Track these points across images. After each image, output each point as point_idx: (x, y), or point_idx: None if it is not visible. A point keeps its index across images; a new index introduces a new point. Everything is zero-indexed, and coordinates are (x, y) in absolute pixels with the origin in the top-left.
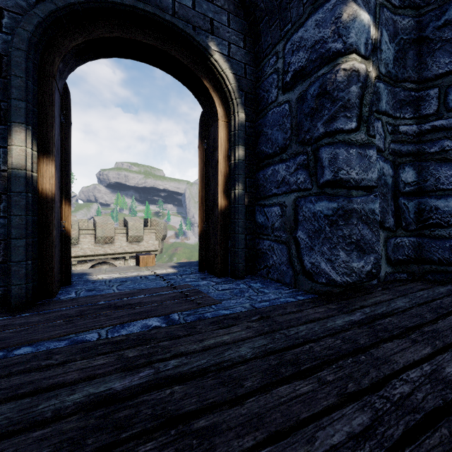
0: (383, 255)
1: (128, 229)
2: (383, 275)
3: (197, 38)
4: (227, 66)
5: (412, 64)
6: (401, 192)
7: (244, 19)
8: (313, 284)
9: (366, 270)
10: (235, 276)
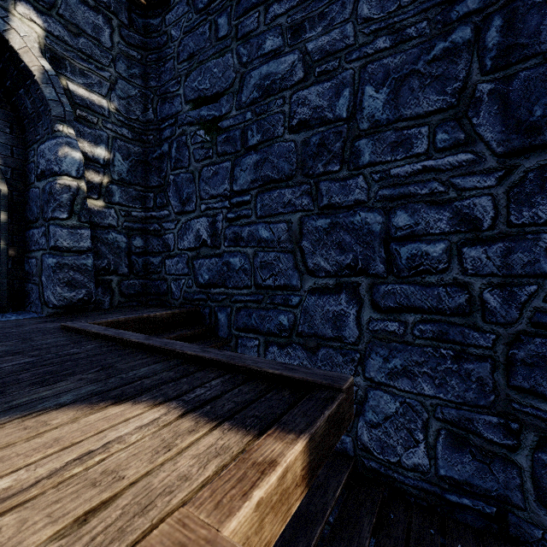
0: (117, 291)
1: None
2: (117, 303)
3: None
4: None
5: (141, 175)
6: (133, 252)
7: (11, 111)
8: (48, 309)
9: (78, 297)
10: None
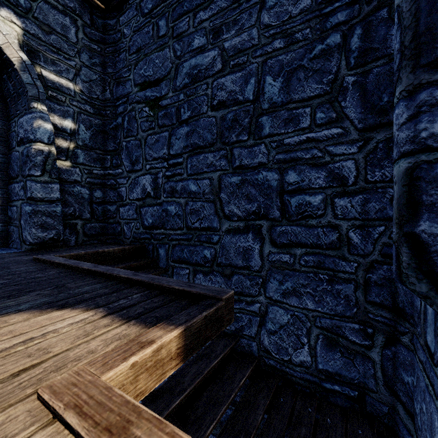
0: (81, 232)
1: None
2: (81, 241)
3: None
4: None
5: (100, 142)
6: (94, 202)
7: None
8: (26, 246)
9: (49, 237)
10: None
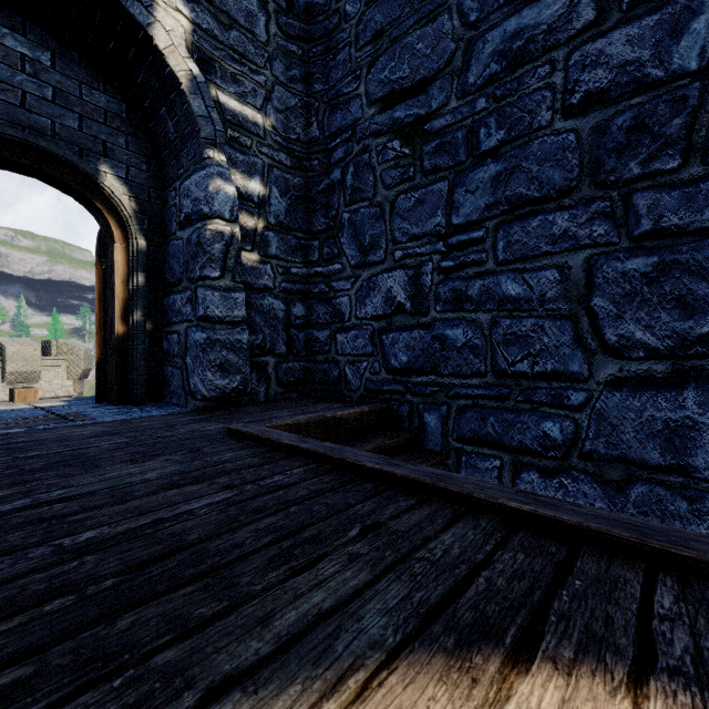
0: (274, 377)
1: (7, 359)
2: (274, 394)
3: (82, 165)
4: (126, 190)
5: (302, 217)
6: (293, 324)
7: (148, 142)
8: (195, 402)
9: (232, 386)
10: (134, 403)
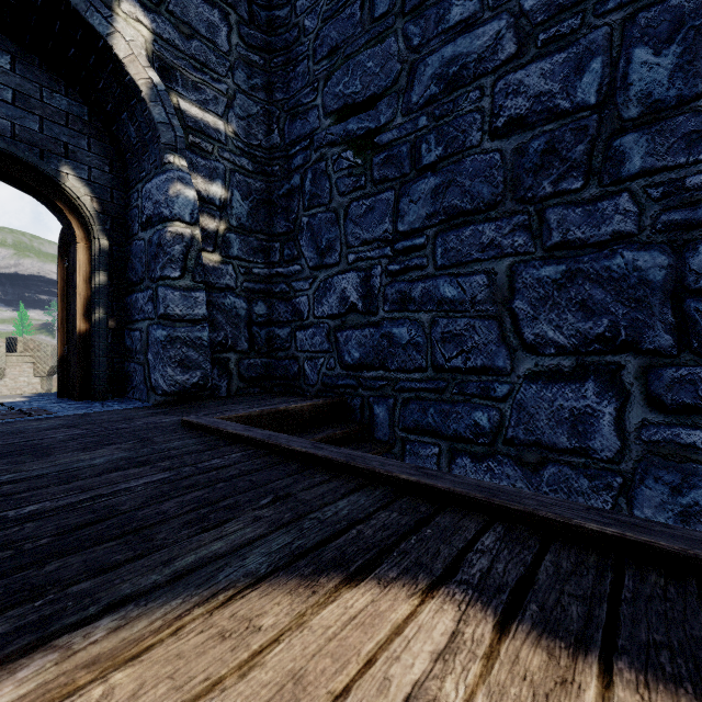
0: (235, 373)
1: None
2: (235, 389)
3: (43, 166)
4: (88, 190)
5: (264, 220)
6: (255, 322)
7: (111, 144)
8: (156, 397)
9: (192, 382)
10: (96, 398)
